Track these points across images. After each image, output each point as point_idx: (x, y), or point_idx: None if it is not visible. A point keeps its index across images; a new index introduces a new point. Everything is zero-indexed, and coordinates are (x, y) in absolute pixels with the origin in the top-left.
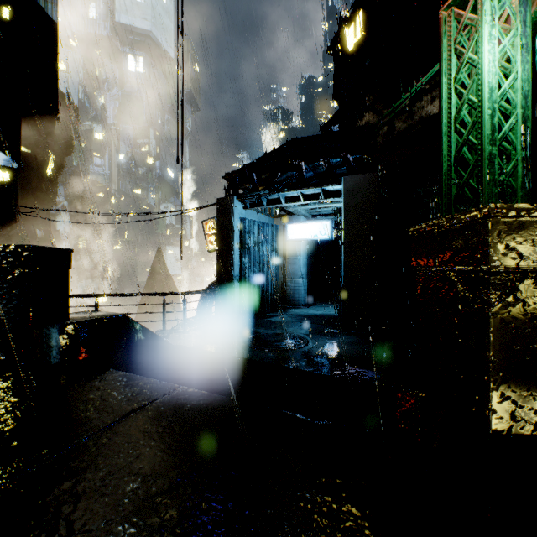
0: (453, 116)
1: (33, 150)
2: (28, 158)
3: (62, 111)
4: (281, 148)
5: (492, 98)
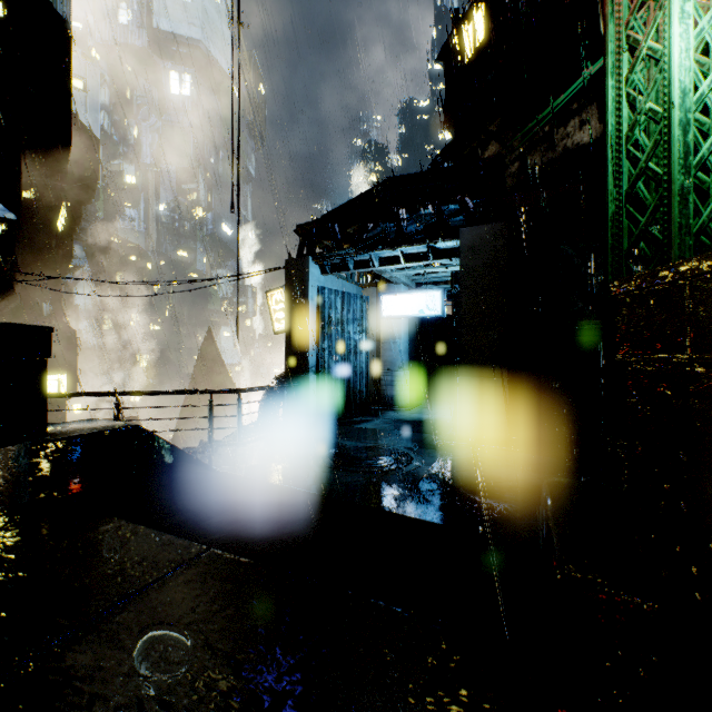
0: (624, 134)
1: (39, 196)
2: (32, 206)
3: (78, 143)
4: (374, 190)
5: (684, 105)
